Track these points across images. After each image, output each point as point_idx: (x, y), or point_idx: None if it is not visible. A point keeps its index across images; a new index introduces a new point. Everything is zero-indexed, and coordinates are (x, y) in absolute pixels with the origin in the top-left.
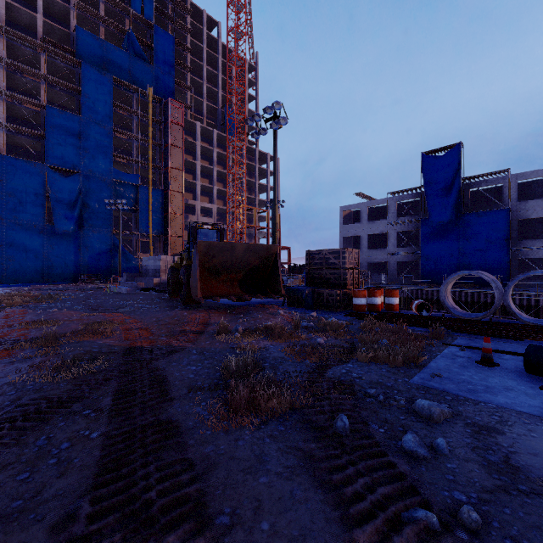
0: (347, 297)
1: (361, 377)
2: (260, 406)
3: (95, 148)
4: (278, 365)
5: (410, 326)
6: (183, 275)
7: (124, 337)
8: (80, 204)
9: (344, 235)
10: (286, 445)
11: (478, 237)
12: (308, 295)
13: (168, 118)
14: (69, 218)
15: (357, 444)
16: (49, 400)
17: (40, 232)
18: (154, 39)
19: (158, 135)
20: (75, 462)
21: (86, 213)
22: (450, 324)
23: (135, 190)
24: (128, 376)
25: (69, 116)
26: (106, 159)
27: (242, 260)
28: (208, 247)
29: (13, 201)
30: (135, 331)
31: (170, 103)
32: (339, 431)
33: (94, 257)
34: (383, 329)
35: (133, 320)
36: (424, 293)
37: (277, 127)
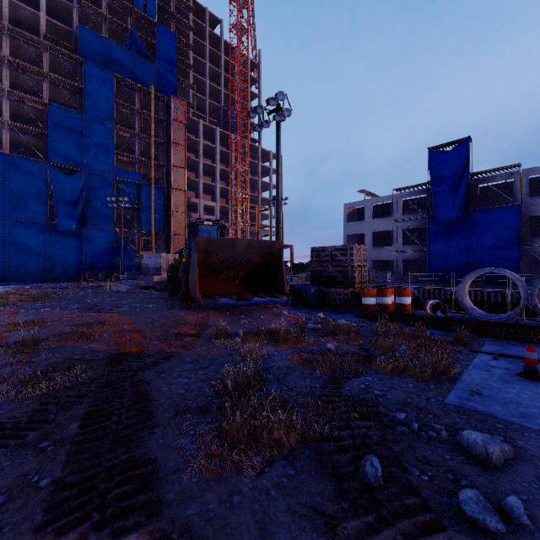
0: (355, 296)
1: (385, 396)
2: (263, 437)
3: (97, 146)
4: (284, 377)
5: (427, 329)
6: (182, 273)
7: (113, 341)
8: (82, 202)
9: (348, 233)
10: (298, 501)
11: (488, 235)
12: (313, 294)
13: (170, 116)
14: (72, 216)
15: (397, 504)
16: (2, 427)
17: (42, 230)
18: (157, 37)
19: (160, 133)
20: (4, 533)
21: (89, 211)
22: (474, 327)
23: (137, 188)
24: (107, 391)
25: (71, 114)
26: (108, 157)
27: (243, 257)
28: (207, 243)
29: (16, 199)
30: (126, 334)
31: (172, 101)
32: (370, 481)
33: (96, 255)
34: (400, 333)
35: (127, 321)
36: (431, 292)
37: (281, 119)
